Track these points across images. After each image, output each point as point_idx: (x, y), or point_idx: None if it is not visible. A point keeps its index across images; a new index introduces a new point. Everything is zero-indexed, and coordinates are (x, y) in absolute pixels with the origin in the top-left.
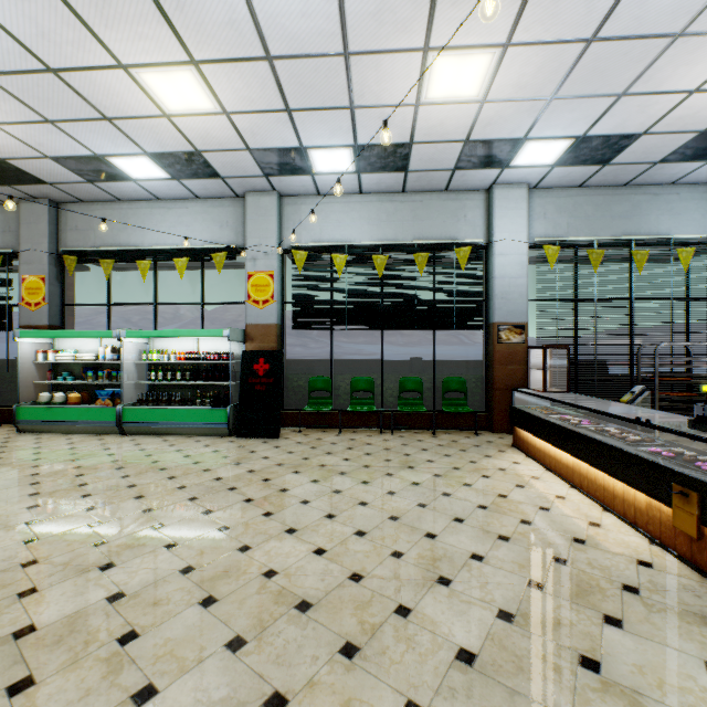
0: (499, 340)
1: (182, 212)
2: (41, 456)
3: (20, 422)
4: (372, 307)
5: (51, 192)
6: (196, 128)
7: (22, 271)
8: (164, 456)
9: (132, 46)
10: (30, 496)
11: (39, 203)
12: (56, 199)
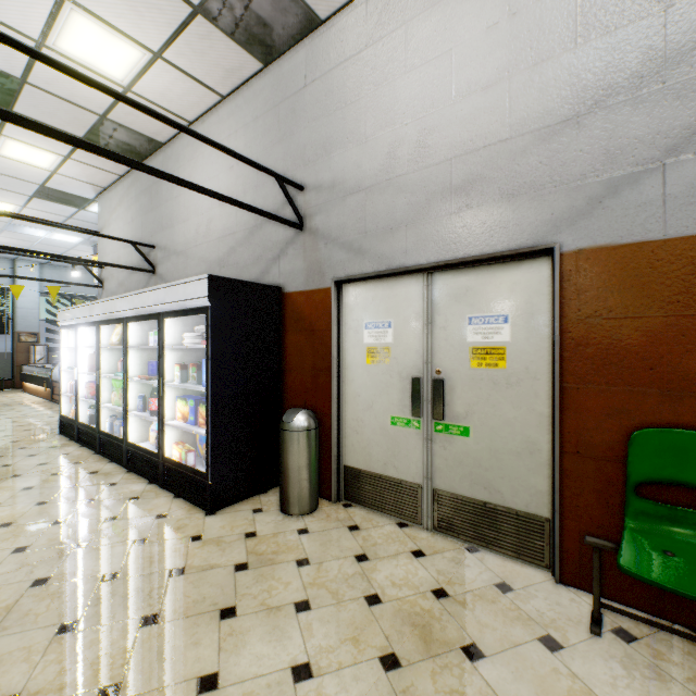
0: (21, 341)
1: None
2: None
3: None
4: None
5: None
6: None
7: None
8: None
9: None
10: None
11: None
12: None
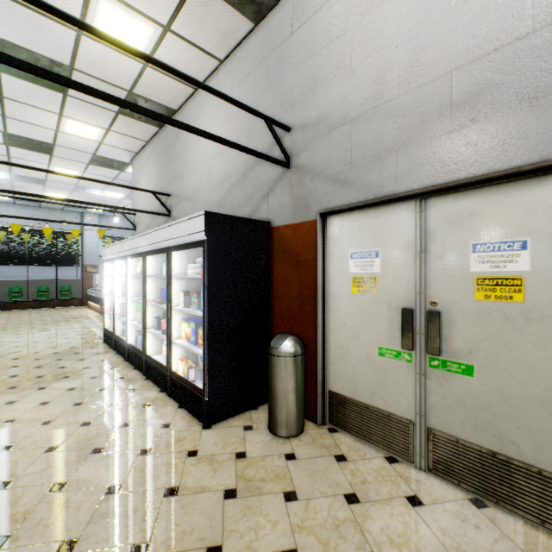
0: (87, 271)
1: None
2: None
3: None
4: (22, 256)
5: None
6: None
7: None
8: None
9: None
10: None
11: None
12: None
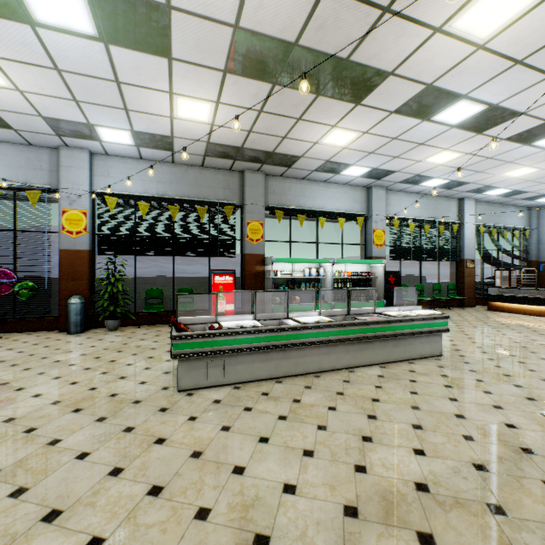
0: (466, 267)
1: (335, 191)
2: None
3: None
4: (421, 250)
5: (276, 170)
6: (417, 166)
7: (247, 217)
8: None
9: (462, 147)
10: None
11: (258, 174)
12: (268, 173)
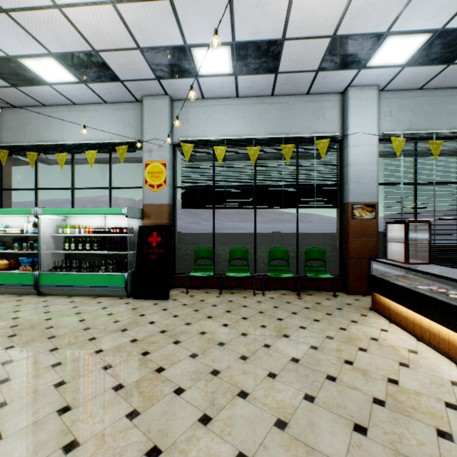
0: (353, 217)
1: (93, 114)
2: None
3: None
4: (247, 190)
5: None
6: (87, 22)
7: None
8: (60, 320)
9: None
10: None
11: None
12: None
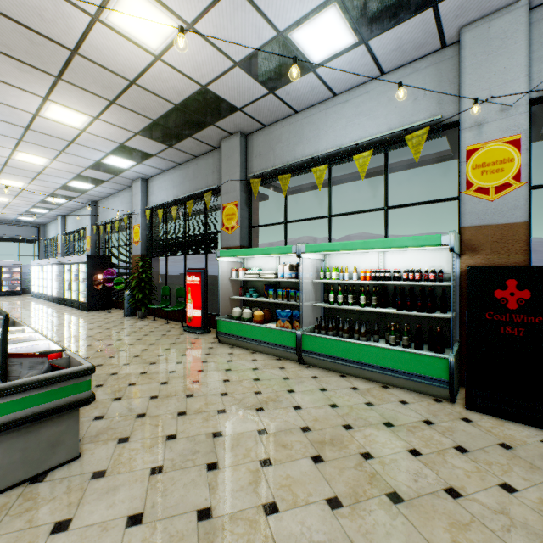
0: None
1: (361, 100)
2: (228, 389)
3: (219, 333)
4: None
5: (241, 122)
6: None
7: (223, 200)
8: (372, 439)
9: None
10: (197, 521)
11: (233, 138)
12: (245, 130)
